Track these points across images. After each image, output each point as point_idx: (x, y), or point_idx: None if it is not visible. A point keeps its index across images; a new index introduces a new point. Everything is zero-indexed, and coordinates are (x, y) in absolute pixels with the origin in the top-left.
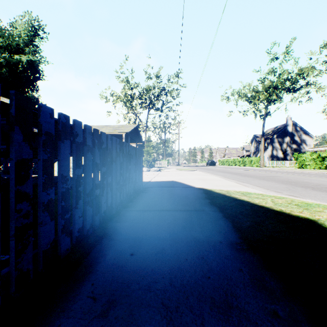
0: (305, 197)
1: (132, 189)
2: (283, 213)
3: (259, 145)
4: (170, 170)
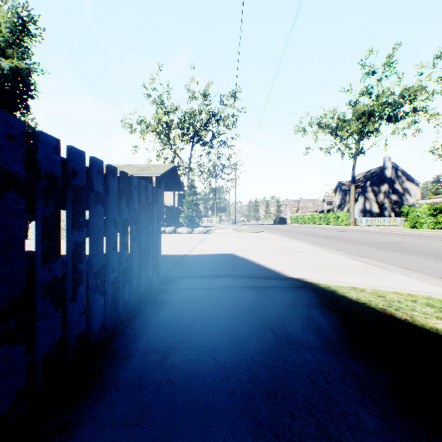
0: None
1: (97, 314)
2: None
3: (346, 196)
4: (224, 231)
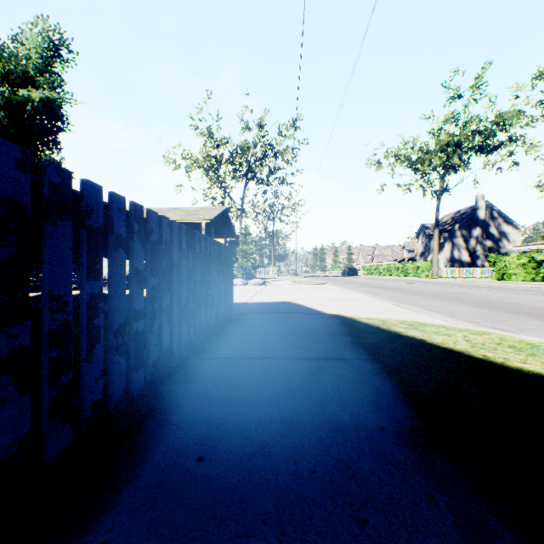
0: (521, 332)
1: (212, 318)
2: (491, 364)
3: (431, 242)
4: (282, 283)
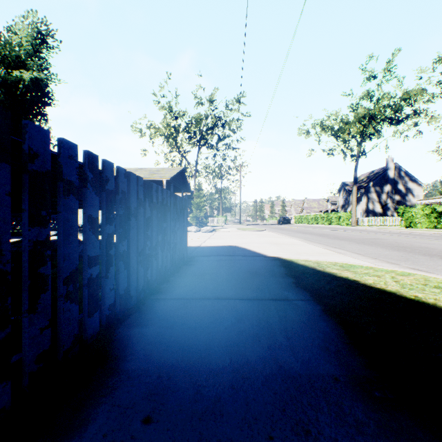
0: (438, 273)
1: (168, 261)
2: (425, 305)
3: (350, 196)
4: (229, 230)
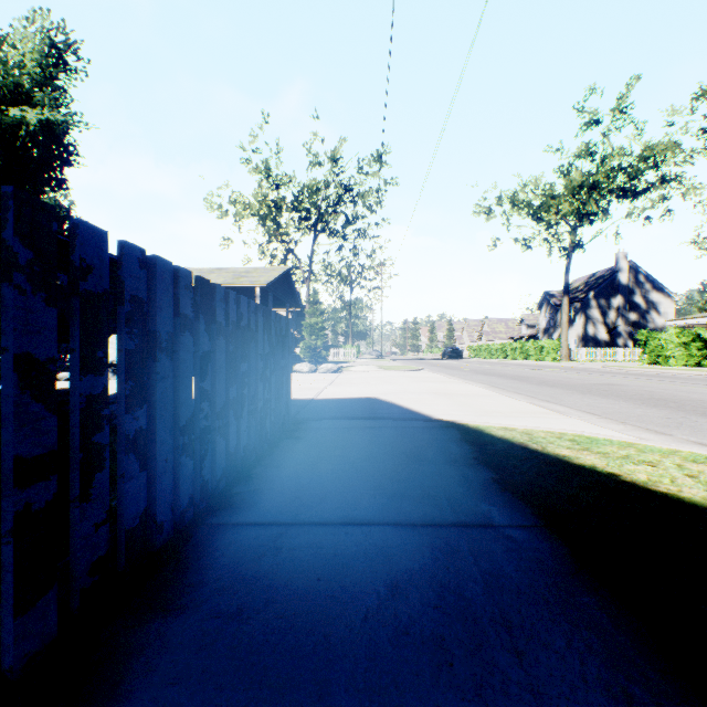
0: None
1: (252, 435)
2: None
3: (557, 315)
4: (364, 369)
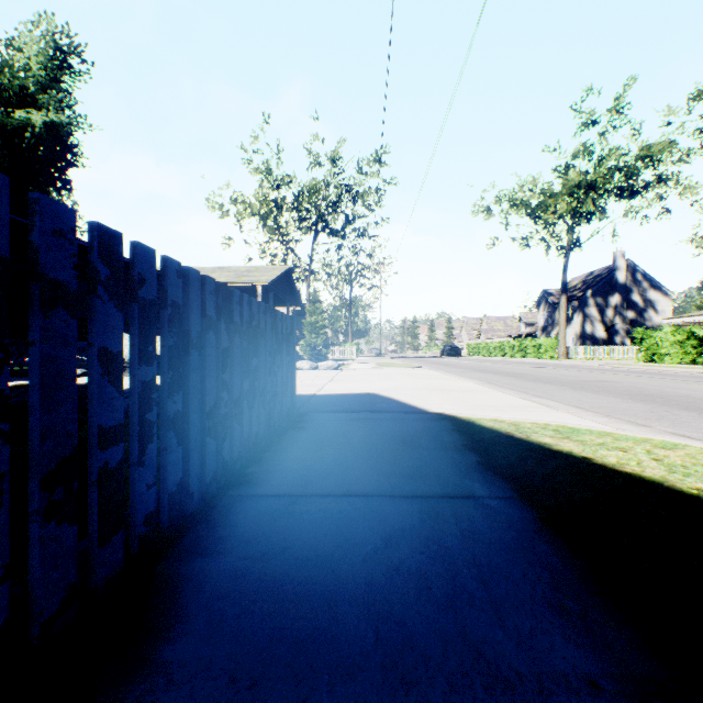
0: None
1: (262, 424)
2: None
3: (555, 313)
4: (364, 367)
